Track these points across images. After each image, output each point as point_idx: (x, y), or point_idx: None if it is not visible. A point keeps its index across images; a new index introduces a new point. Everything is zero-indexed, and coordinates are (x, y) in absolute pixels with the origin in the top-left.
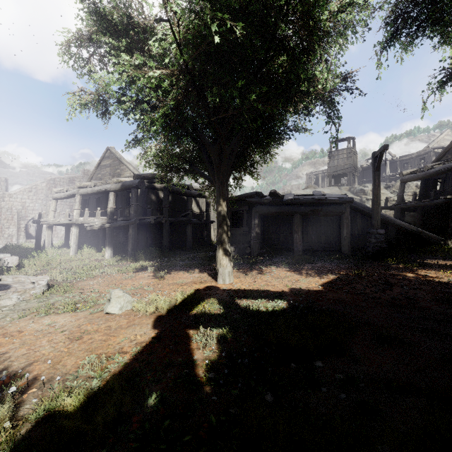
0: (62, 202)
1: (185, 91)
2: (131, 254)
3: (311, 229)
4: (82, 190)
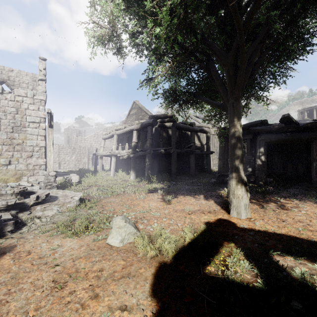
0: (111, 142)
1: None
2: (147, 177)
3: None
4: (118, 131)
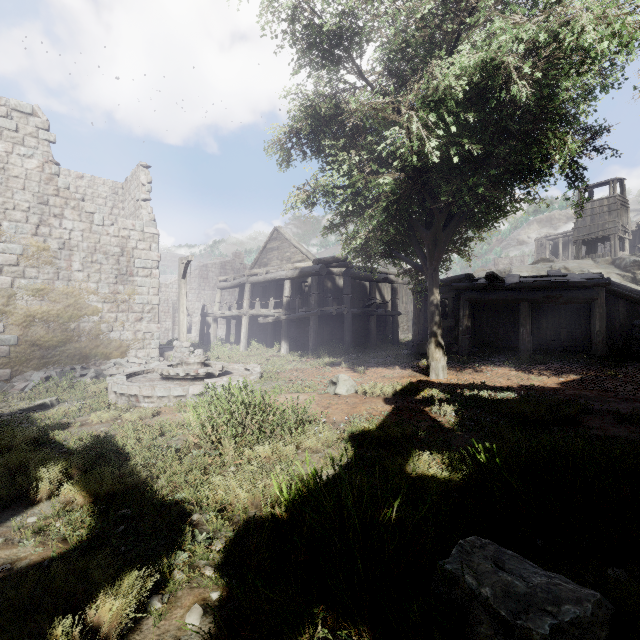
0: (214, 291)
1: (409, 187)
2: (312, 350)
3: (545, 322)
4: (253, 278)
